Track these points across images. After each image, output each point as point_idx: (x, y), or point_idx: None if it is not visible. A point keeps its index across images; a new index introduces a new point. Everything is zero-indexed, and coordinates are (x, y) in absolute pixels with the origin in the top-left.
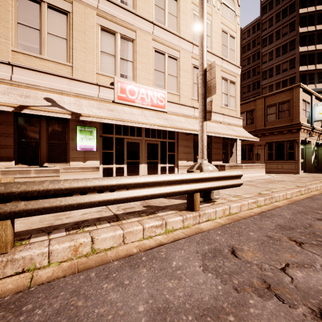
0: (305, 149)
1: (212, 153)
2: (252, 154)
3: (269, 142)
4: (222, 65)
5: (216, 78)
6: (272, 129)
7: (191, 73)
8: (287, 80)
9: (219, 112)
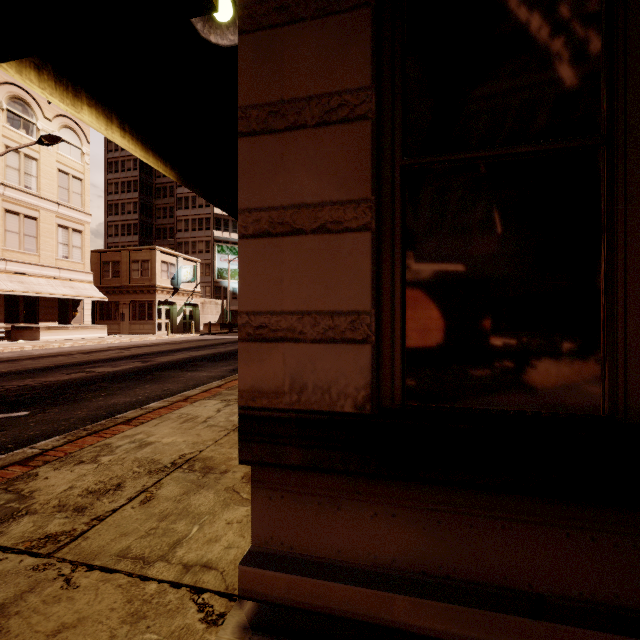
0: (173, 309)
1: (40, 313)
2: (119, 314)
3: (134, 301)
4: (59, 211)
5: (47, 226)
6: (135, 287)
7: (2, 219)
8: (203, 219)
9: (51, 266)
